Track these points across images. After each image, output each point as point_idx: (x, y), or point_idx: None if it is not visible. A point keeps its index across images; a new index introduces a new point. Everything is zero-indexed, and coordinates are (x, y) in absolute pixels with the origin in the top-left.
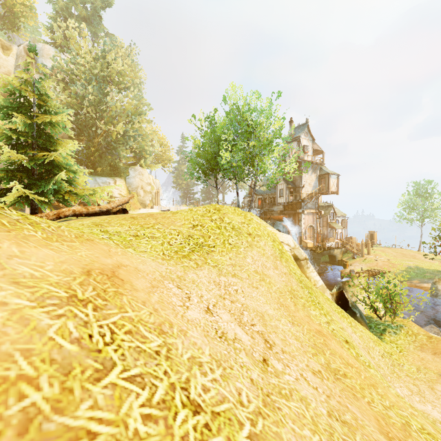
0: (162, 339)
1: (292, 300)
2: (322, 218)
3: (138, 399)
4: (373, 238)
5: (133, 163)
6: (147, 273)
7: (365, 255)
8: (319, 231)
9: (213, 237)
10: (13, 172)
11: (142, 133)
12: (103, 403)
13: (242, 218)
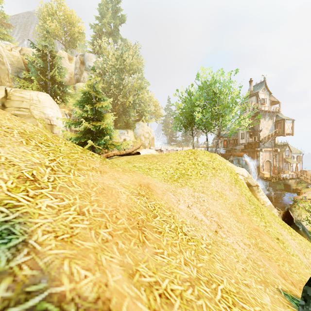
0: (171, 212)
1: (240, 209)
2: (278, 155)
3: (167, 226)
4: None
5: (137, 119)
6: (159, 187)
7: None
8: (275, 164)
9: (191, 170)
10: (85, 134)
11: (143, 100)
12: (157, 223)
13: (209, 157)
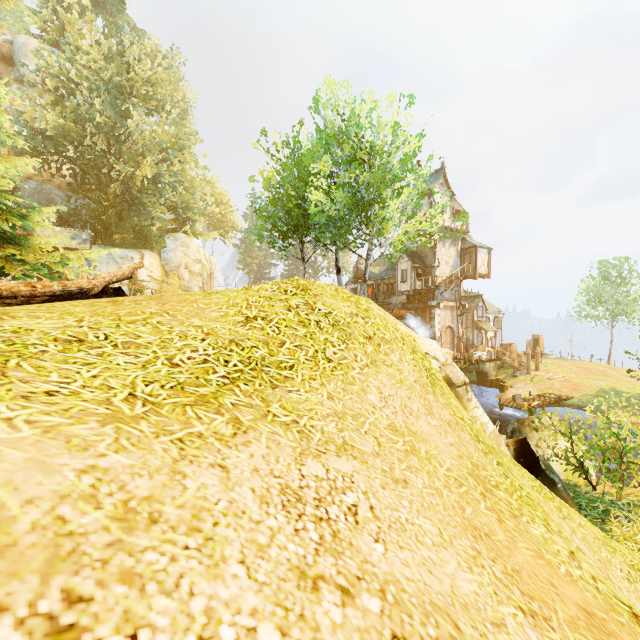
0: None
1: (487, 502)
2: (466, 315)
3: None
4: (539, 345)
5: (173, 229)
6: None
7: (532, 372)
8: (461, 334)
9: (291, 344)
10: None
11: (186, 180)
12: None
13: (351, 305)
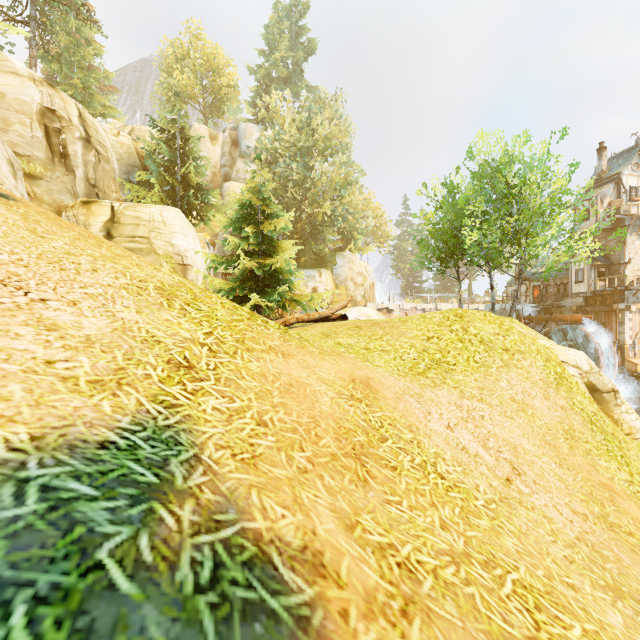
0: (413, 435)
1: (567, 441)
2: None
3: (406, 458)
4: None
5: (340, 248)
6: (389, 386)
7: None
8: None
9: (454, 352)
10: (245, 281)
11: (352, 208)
12: (389, 452)
13: (495, 327)
